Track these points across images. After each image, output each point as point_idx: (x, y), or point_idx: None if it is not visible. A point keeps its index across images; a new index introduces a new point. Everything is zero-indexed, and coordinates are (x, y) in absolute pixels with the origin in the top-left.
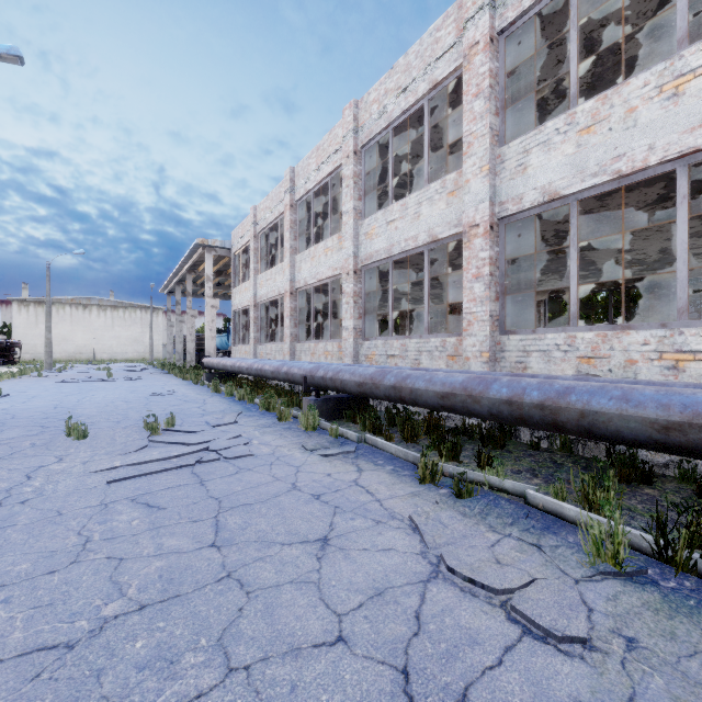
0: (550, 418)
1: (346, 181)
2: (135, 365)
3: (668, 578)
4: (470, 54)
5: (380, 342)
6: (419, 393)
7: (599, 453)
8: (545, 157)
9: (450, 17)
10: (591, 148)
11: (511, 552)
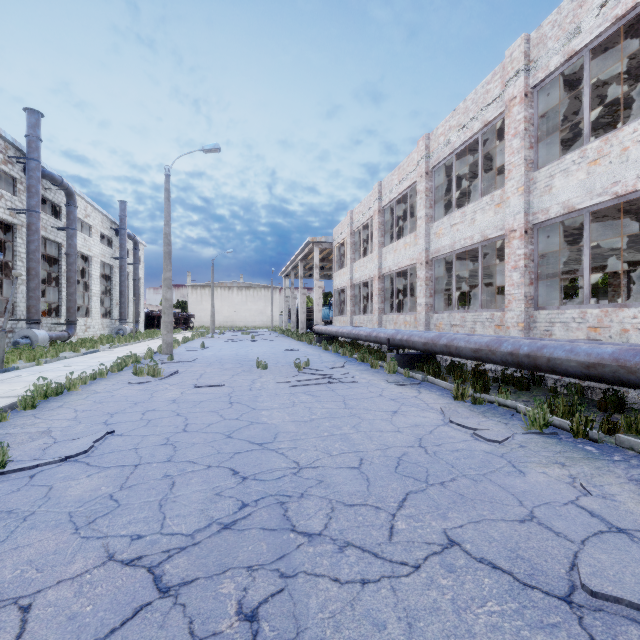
0: (532, 363)
1: (419, 194)
2: (262, 331)
3: (570, 438)
4: (509, 105)
5: (445, 315)
6: (461, 349)
7: (602, 396)
8: (565, 181)
9: (497, 74)
10: (597, 176)
11: (489, 424)
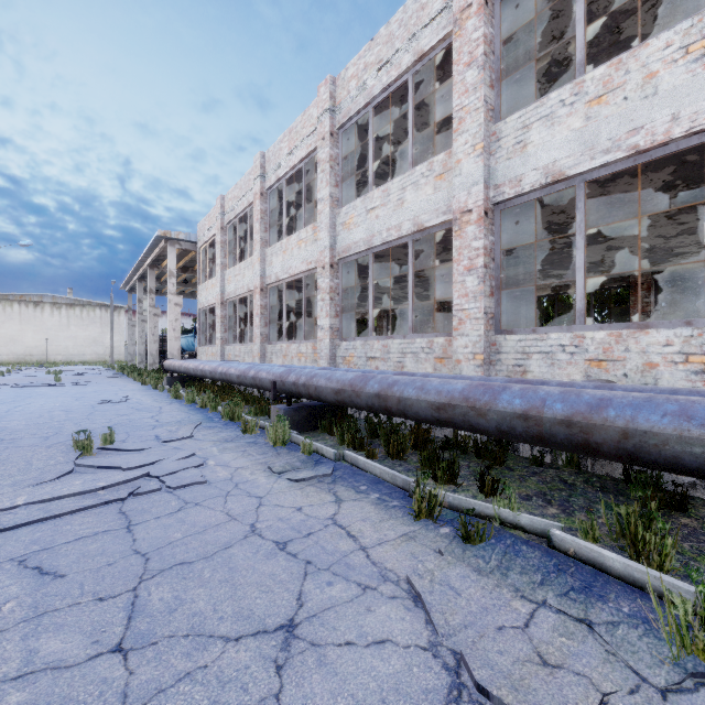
0: (579, 438)
1: (321, 165)
2: (92, 368)
3: None
4: (461, 18)
5: (359, 343)
6: (409, 403)
7: (612, 470)
8: (548, 133)
9: None
10: (603, 121)
11: (555, 637)
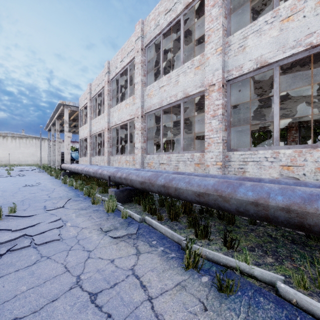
0: (296, 220)
1: (136, 65)
2: (30, 167)
3: None
4: None
5: (155, 156)
6: (181, 191)
7: None
8: (258, 39)
9: None
10: (290, 30)
11: None
